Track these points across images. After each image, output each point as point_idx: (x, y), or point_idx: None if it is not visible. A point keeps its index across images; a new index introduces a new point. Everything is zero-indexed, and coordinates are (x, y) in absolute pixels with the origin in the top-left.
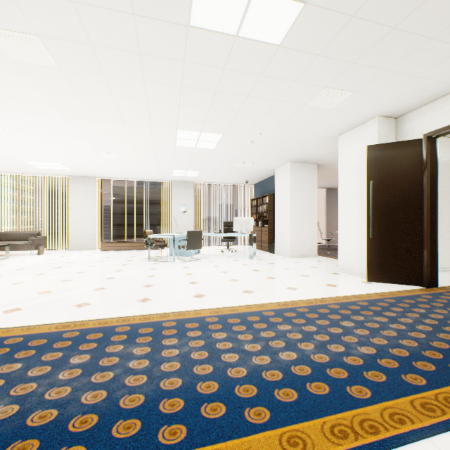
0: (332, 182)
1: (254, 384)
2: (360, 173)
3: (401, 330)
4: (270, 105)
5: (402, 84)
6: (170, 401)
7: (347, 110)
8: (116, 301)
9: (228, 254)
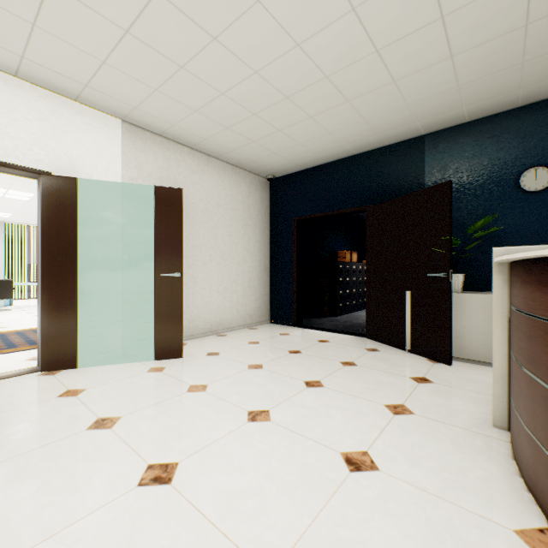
0: None
1: (28, 342)
2: None
3: None
4: None
5: None
6: None
7: None
8: None
9: None
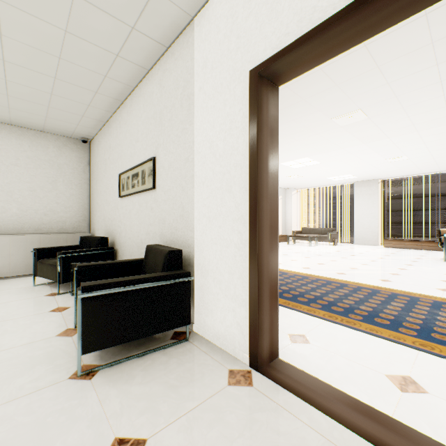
0: None
1: None
2: None
3: None
4: None
5: None
6: None
7: None
8: (413, 284)
9: None
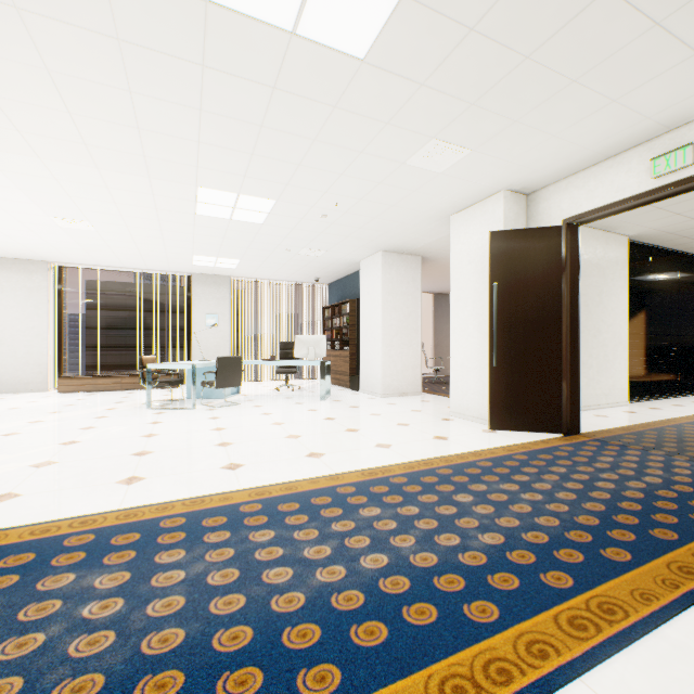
0: (443, 284)
1: (316, 621)
2: (480, 271)
3: (537, 502)
4: (350, 159)
5: (536, 145)
6: (157, 679)
7: (463, 177)
8: (74, 487)
9: (286, 394)
